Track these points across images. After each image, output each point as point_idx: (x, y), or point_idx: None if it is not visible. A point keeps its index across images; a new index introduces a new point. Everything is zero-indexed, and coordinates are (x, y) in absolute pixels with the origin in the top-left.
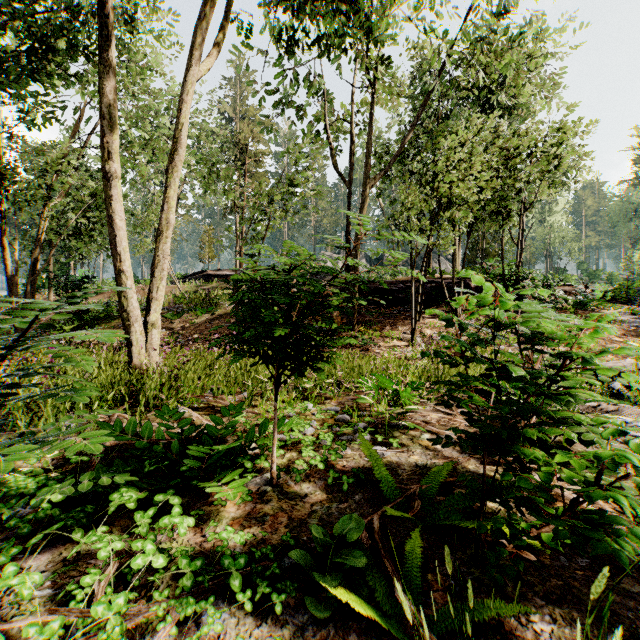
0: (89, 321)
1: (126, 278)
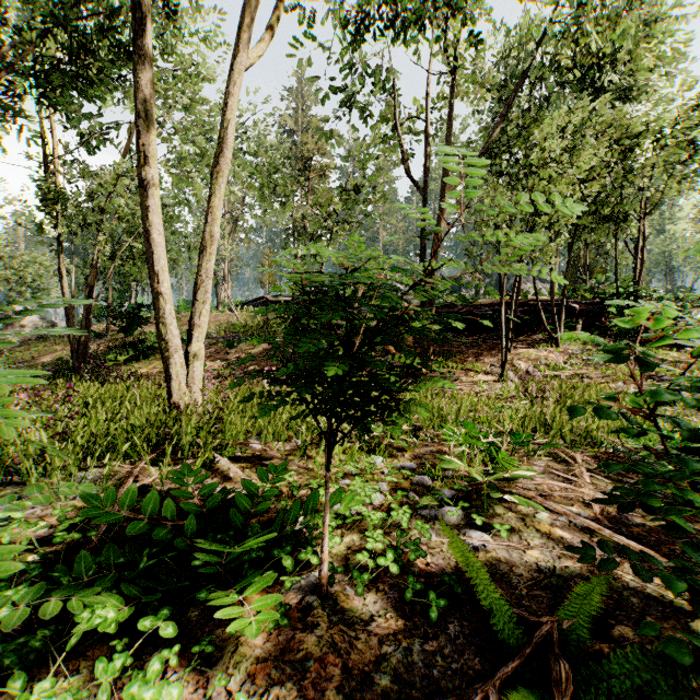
0: (144, 351)
1: (164, 301)
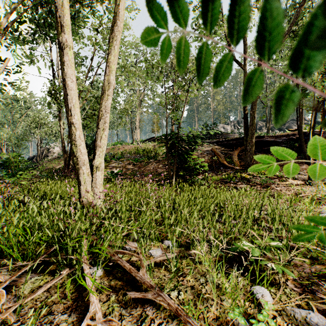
0: None
1: (75, 129)
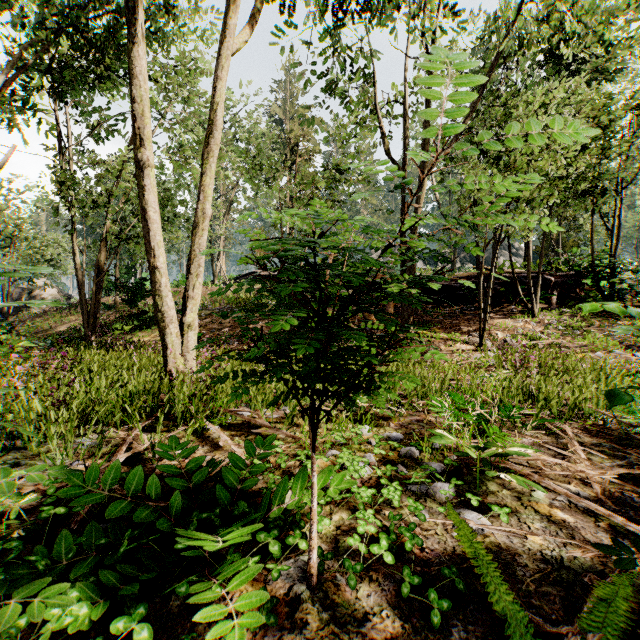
0: (147, 321)
1: (161, 275)
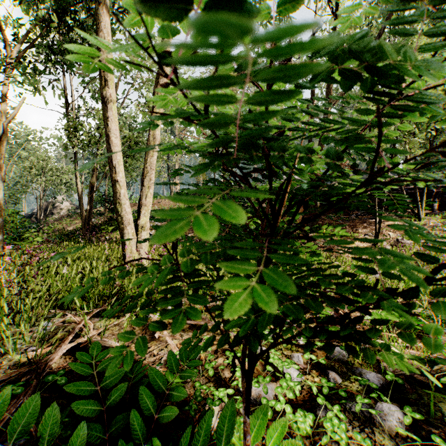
0: None
1: (120, 187)
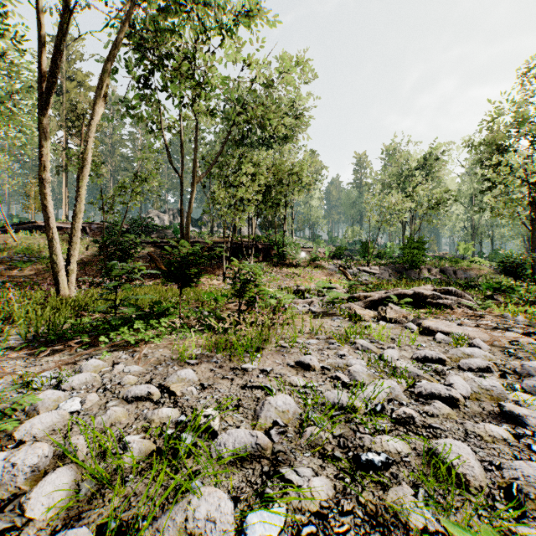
0: None
1: (56, 243)
